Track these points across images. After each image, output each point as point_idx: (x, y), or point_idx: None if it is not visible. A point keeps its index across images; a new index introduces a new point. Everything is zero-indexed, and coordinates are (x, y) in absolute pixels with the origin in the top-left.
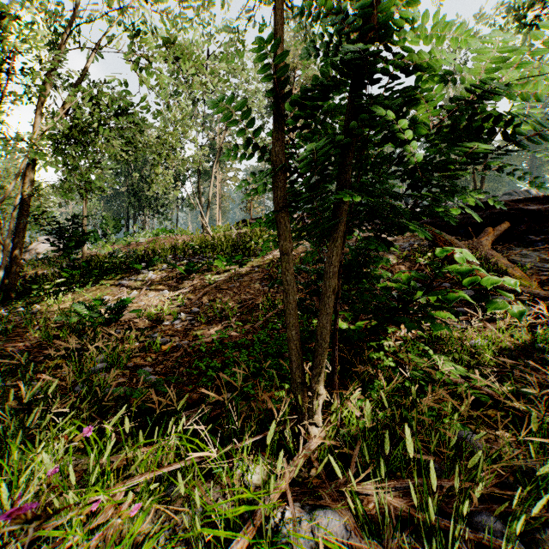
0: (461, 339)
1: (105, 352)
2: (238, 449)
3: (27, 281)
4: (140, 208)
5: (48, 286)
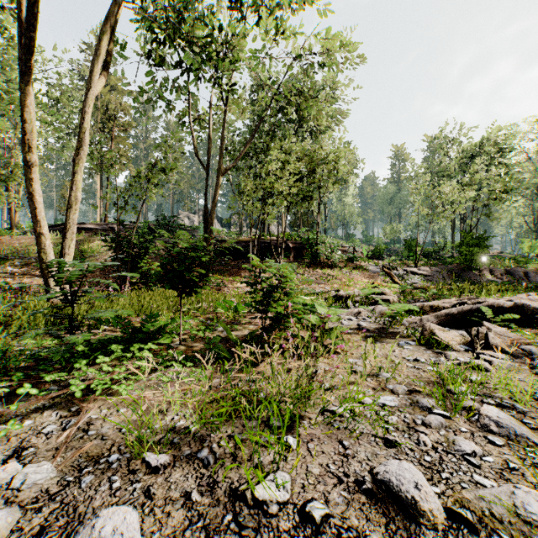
0: None
1: None
2: None
3: None
4: None
5: None
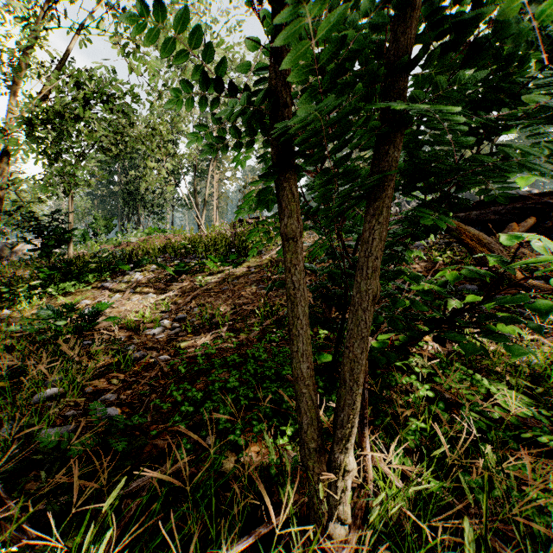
0: (506, 355)
1: (59, 374)
2: (215, 551)
3: (0, 283)
4: (134, 207)
5: (22, 289)
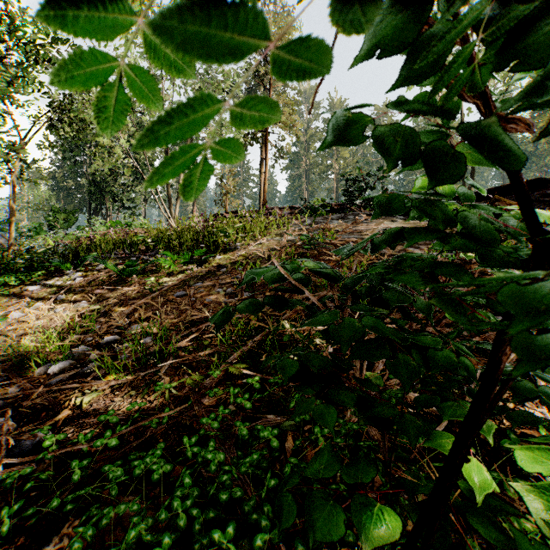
0: None
1: None
2: None
3: None
4: (101, 200)
5: None
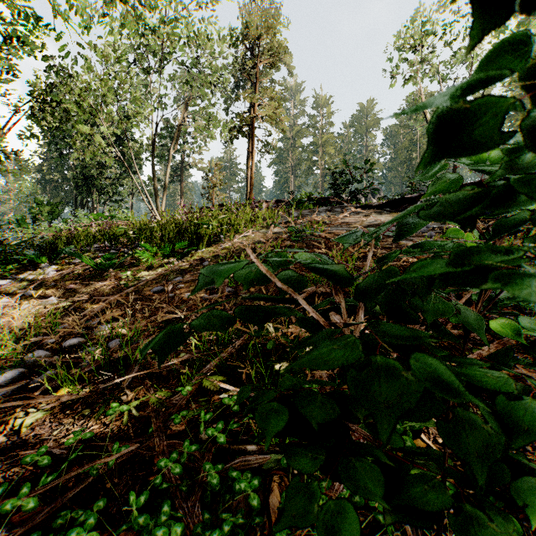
0: None
1: None
2: None
3: None
4: (87, 193)
5: None
